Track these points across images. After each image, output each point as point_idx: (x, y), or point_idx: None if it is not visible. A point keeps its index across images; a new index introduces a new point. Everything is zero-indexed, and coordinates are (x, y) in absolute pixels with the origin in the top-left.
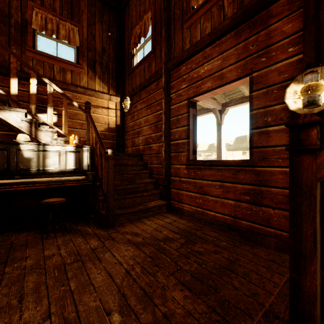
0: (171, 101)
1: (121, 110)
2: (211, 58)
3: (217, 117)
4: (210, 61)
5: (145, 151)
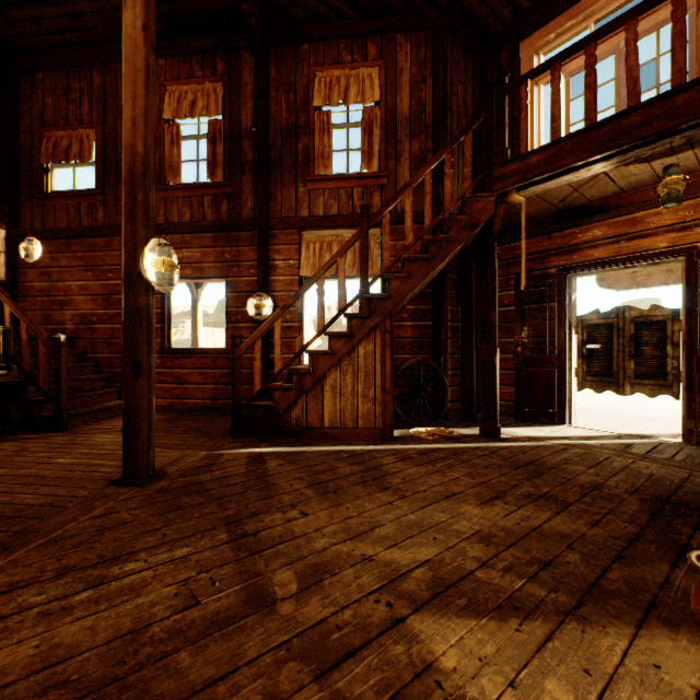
0: None
1: (10, 254)
2: (191, 247)
3: (193, 291)
4: (190, 249)
5: (82, 333)
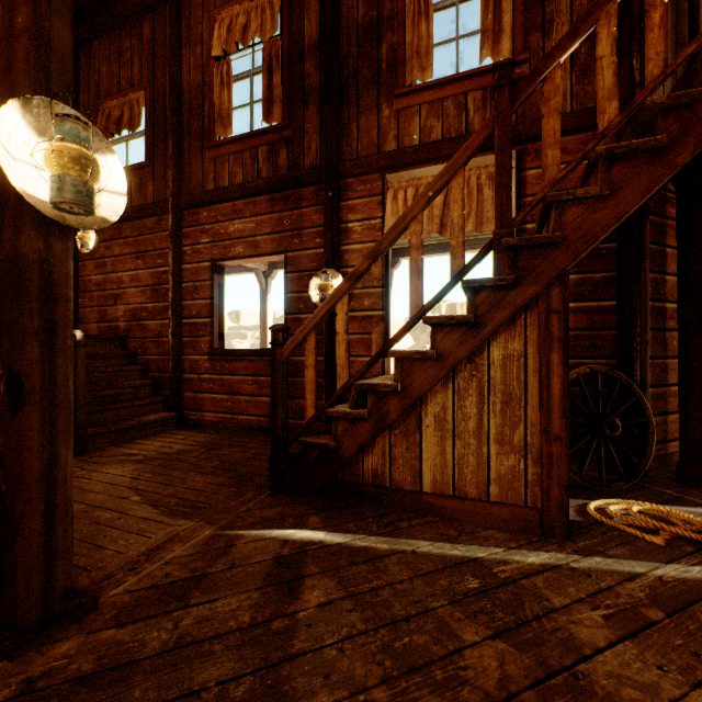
0: (185, 257)
1: None
2: (243, 216)
3: (261, 282)
4: (242, 219)
5: (132, 331)
